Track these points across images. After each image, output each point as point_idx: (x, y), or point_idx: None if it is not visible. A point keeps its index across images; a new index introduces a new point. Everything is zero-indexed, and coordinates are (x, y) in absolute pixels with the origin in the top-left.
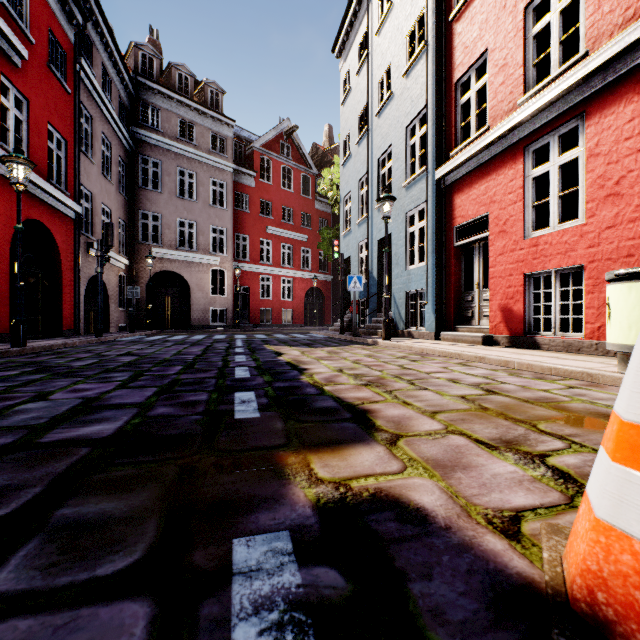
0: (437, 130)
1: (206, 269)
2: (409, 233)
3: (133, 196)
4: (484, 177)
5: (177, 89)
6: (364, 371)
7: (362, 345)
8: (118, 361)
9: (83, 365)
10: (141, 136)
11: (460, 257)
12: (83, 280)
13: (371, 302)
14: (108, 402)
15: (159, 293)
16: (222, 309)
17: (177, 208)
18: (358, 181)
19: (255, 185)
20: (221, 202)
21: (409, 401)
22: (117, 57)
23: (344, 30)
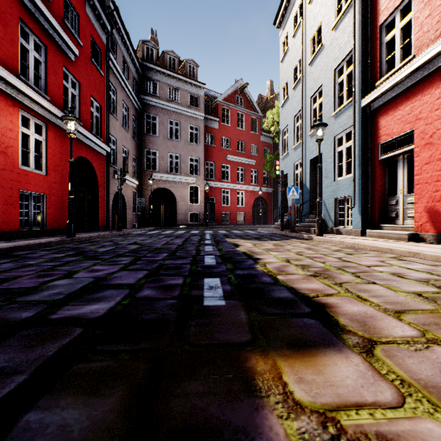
0: (363, 67)
1: (186, 186)
2: (337, 152)
3: (141, 140)
4: (409, 99)
5: (168, 67)
6: (308, 262)
7: (300, 239)
8: (126, 248)
9: (104, 251)
10: (146, 100)
11: (384, 168)
12: (111, 195)
13: (305, 207)
14: (110, 282)
15: (157, 203)
16: (196, 213)
17: (168, 146)
18: (294, 116)
19: (218, 127)
20: (196, 140)
21: (363, 296)
22: (131, 50)
23: (283, 6)
